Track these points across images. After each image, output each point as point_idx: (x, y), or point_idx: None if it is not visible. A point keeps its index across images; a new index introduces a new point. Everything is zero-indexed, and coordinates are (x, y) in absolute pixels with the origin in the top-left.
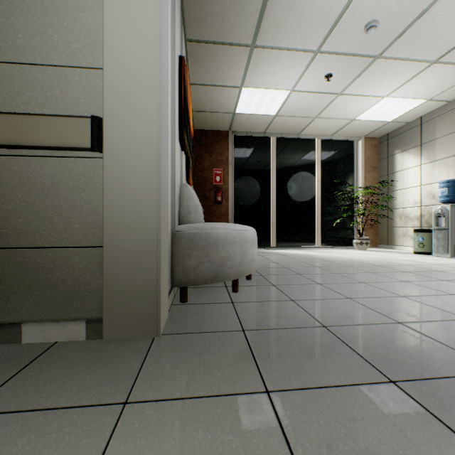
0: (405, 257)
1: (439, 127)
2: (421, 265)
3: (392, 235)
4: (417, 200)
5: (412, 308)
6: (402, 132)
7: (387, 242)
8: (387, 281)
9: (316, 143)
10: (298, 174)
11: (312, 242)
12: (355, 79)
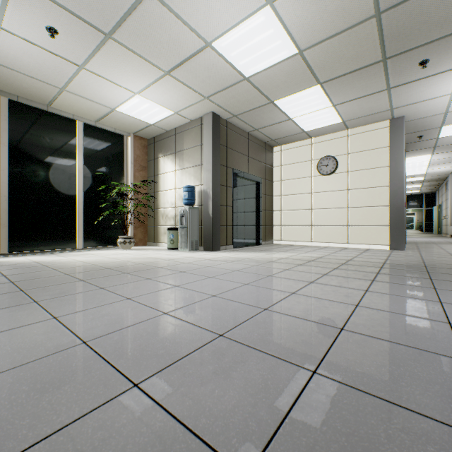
0: (155, 254)
1: (186, 140)
2: (155, 262)
3: (158, 233)
4: (173, 202)
5: (29, 342)
6: (164, 138)
7: (154, 239)
8: (79, 292)
9: (77, 126)
10: (50, 158)
11: (72, 243)
12: (95, 54)
